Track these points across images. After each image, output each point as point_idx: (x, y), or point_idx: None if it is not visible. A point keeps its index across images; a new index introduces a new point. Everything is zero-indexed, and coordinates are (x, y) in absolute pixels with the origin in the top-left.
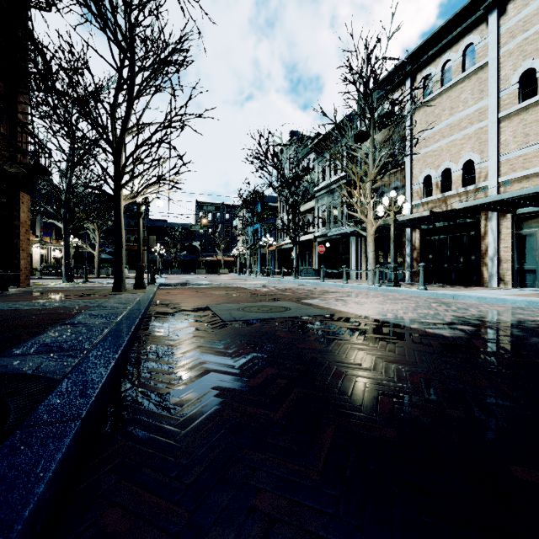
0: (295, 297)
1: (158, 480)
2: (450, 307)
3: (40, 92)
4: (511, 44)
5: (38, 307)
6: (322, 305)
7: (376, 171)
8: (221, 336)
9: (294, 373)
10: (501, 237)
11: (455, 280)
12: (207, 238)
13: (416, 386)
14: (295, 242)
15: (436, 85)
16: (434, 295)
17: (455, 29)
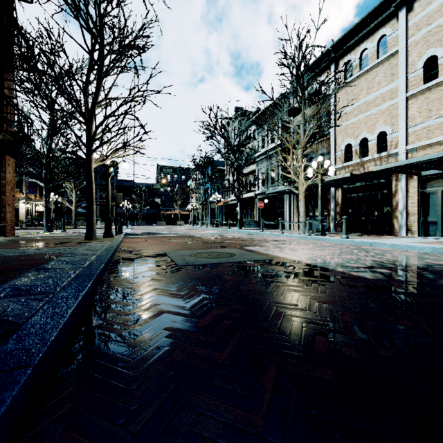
0: (239, 245)
1: (105, 428)
2: (369, 253)
3: (23, 71)
4: (417, 35)
5: (17, 254)
6: (262, 251)
7: (306, 140)
8: (175, 279)
9: (238, 314)
10: (409, 195)
11: (371, 230)
12: (166, 196)
13: (347, 326)
14: (239, 199)
15: (355, 69)
16: (354, 242)
17: (371, 23)
